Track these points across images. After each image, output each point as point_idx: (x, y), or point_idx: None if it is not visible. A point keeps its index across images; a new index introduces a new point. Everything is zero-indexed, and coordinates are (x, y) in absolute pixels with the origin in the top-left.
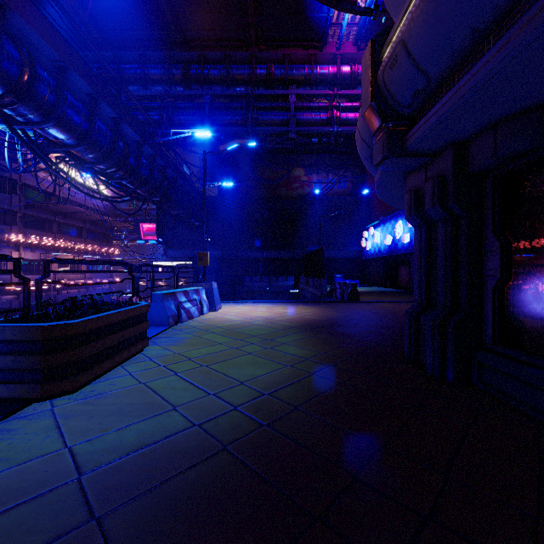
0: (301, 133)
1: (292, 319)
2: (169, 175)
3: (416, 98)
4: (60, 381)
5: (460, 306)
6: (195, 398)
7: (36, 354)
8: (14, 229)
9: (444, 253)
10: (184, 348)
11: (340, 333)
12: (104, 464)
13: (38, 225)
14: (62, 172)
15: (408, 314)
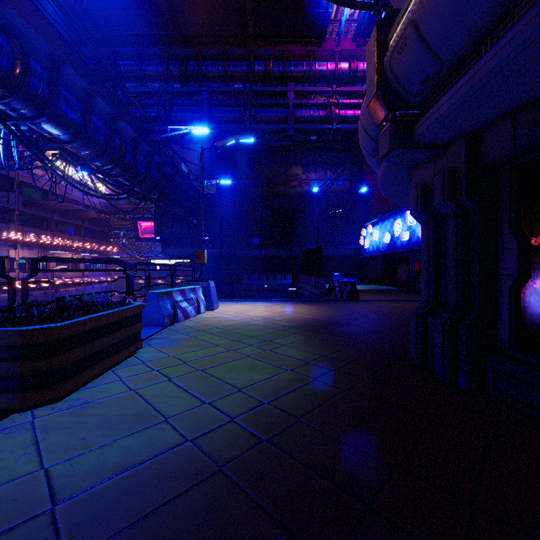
0: (299, 131)
1: (291, 318)
2: (167, 173)
3: (426, 84)
4: (43, 389)
5: (472, 307)
6: (189, 407)
7: (16, 361)
8: (11, 227)
9: (455, 251)
10: (179, 351)
11: (341, 334)
12: (82, 490)
13: (36, 223)
14: (57, 168)
15: (415, 316)
